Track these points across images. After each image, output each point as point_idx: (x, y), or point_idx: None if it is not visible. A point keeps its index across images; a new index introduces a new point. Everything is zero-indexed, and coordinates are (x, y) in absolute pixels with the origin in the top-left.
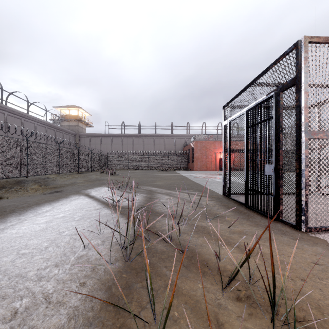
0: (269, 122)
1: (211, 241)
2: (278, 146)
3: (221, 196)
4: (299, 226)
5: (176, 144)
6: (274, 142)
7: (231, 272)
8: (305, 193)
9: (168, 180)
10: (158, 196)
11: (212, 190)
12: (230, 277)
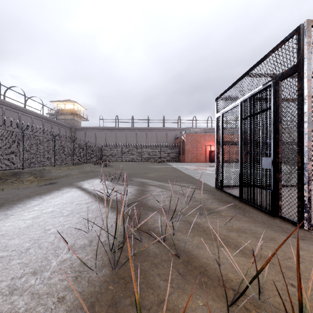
0: (266, 112)
1: (207, 242)
2: (276, 138)
3: (213, 189)
4: (302, 224)
5: (168, 137)
6: (272, 134)
7: (234, 282)
8: (308, 188)
9: (160, 172)
10: (150, 189)
11: (204, 183)
12: (235, 292)
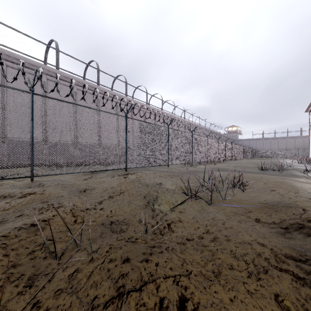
0: None
1: None
2: None
3: None
4: None
5: (304, 141)
6: None
7: None
8: None
9: None
10: None
11: None
12: None
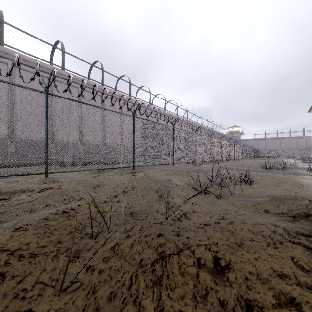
0: None
1: None
2: None
3: None
4: None
5: (307, 142)
6: None
7: None
8: None
9: None
10: None
11: None
12: None
